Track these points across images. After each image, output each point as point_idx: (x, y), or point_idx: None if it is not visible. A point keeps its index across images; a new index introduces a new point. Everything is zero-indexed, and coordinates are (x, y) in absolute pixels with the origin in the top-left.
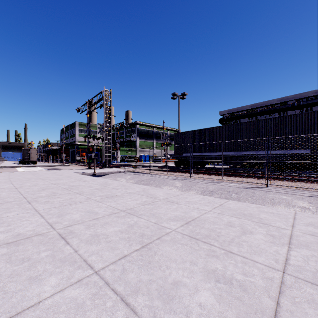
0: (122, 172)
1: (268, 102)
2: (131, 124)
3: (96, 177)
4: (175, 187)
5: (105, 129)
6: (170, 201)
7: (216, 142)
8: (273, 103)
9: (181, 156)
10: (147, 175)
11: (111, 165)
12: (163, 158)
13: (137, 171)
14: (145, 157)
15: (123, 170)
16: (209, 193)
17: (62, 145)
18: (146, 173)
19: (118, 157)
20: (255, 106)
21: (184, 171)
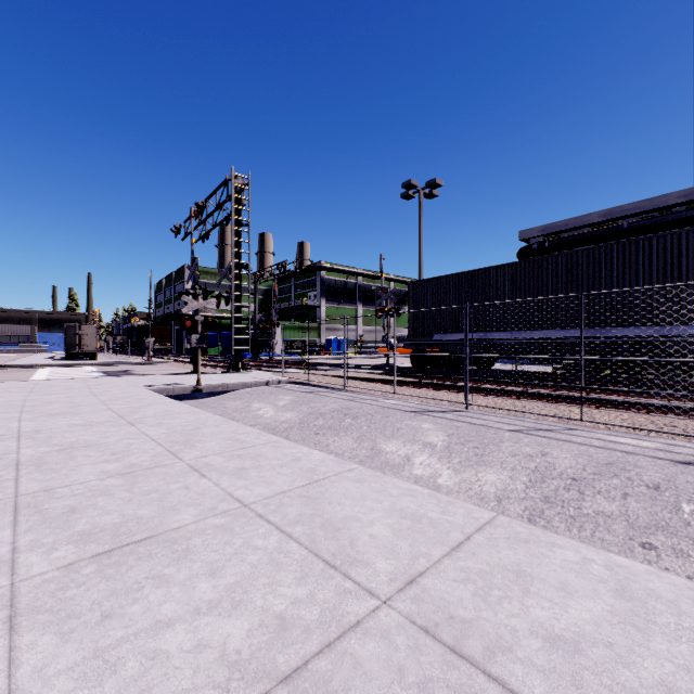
0: (275, 383)
1: (652, 201)
2: (308, 270)
3: (203, 396)
4: (424, 448)
5: (233, 273)
6: (439, 639)
7: (559, 296)
8: (665, 203)
9: (427, 342)
10: (338, 394)
11: (257, 362)
12: (380, 345)
13: (313, 382)
14: (339, 344)
15: (277, 377)
16: (566, 488)
17: (147, 316)
18: (336, 387)
19: (275, 343)
20: (614, 213)
21: (443, 385)
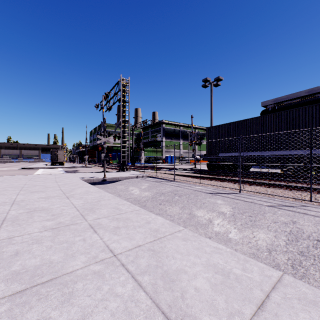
0: (140, 177)
1: None
2: (157, 124)
3: (107, 183)
4: (219, 215)
5: (121, 125)
6: None
7: (296, 130)
8: None
9: (216, 157)
10: (171, 183)
11: (133, 167)
12: (191, 159)
13: (159, 177)
14: (171, 158)
15: (142, 174)
16: (314, 246)
17: (85, 146)
18: (170, 179)
19: (141, 158)
20: (314, 90)
21: (225, 179)
